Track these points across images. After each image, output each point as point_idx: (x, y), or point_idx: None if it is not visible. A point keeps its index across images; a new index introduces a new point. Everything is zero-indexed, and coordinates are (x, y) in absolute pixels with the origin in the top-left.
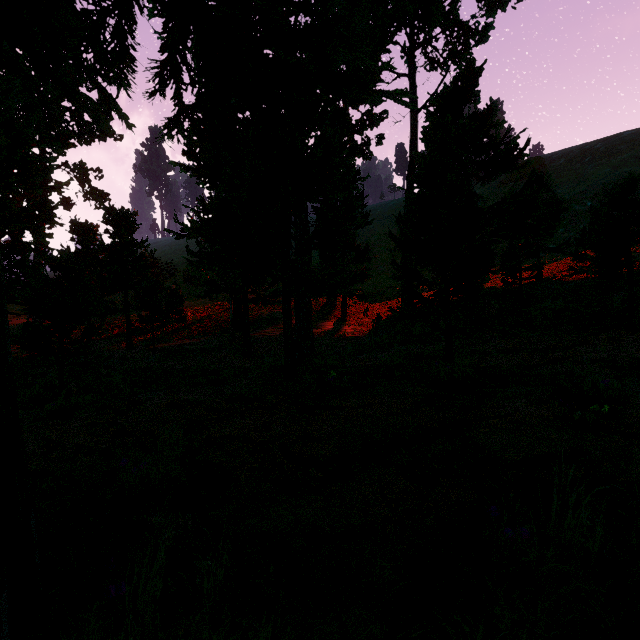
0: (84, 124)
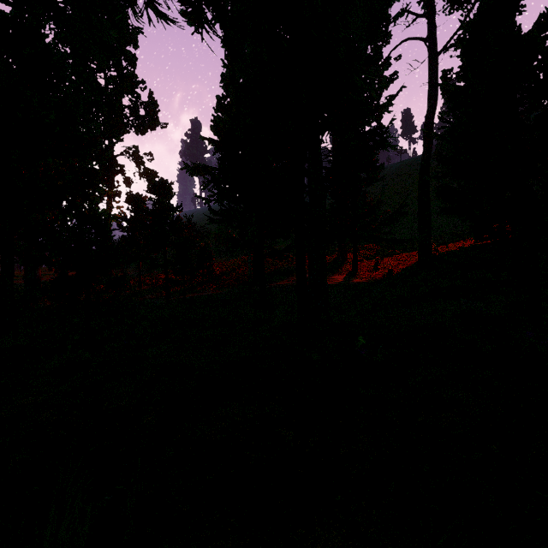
0: (139, 118)
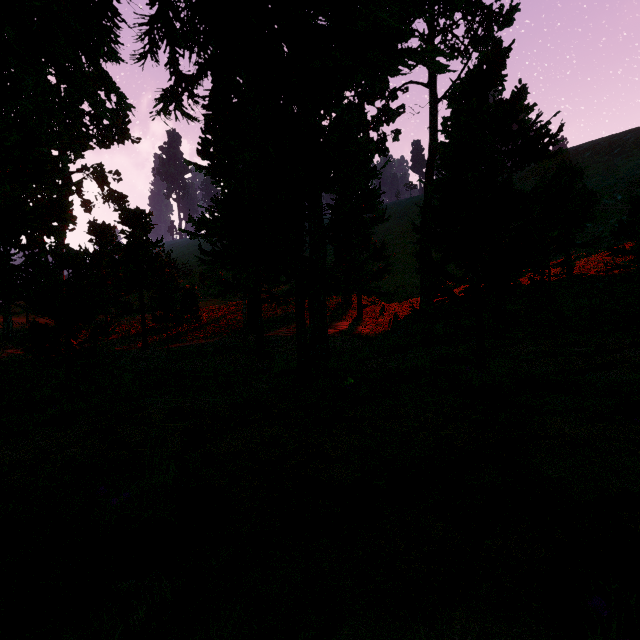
0: (103, 128)
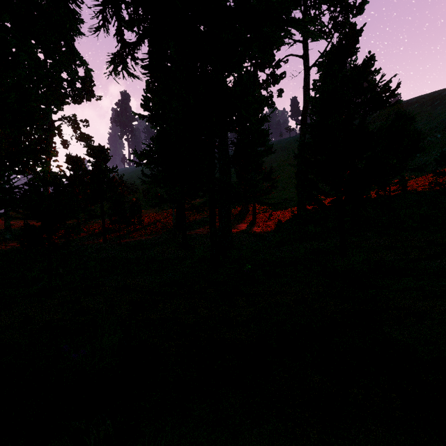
0: (76, 90)
